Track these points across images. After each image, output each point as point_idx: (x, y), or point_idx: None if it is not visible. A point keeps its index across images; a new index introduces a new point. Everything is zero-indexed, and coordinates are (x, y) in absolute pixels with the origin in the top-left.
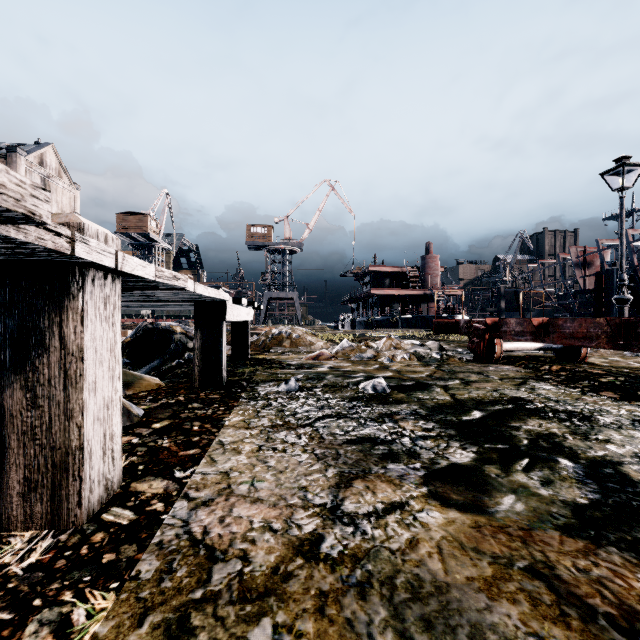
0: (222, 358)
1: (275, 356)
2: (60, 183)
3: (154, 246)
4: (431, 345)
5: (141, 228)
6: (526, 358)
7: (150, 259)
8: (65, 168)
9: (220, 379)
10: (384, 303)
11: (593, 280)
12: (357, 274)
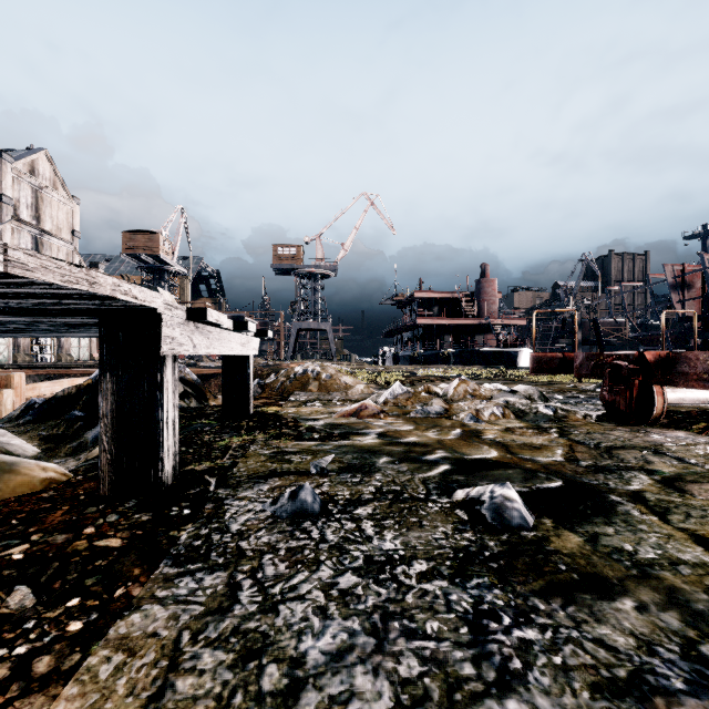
0: (161, 434)
1: (293, 409)
2: (55, 195)
3: (166, 269)
4: (526, 391)
5: (151, 249)
6: (696, 416)
7: (162, 285)
8: (61, 178)
9: (156, 478)
10: (432, 335)
11: (693, 305)
12: (400, 301)
